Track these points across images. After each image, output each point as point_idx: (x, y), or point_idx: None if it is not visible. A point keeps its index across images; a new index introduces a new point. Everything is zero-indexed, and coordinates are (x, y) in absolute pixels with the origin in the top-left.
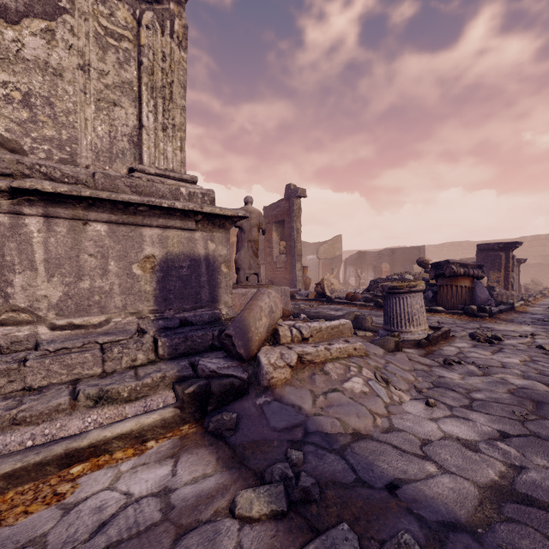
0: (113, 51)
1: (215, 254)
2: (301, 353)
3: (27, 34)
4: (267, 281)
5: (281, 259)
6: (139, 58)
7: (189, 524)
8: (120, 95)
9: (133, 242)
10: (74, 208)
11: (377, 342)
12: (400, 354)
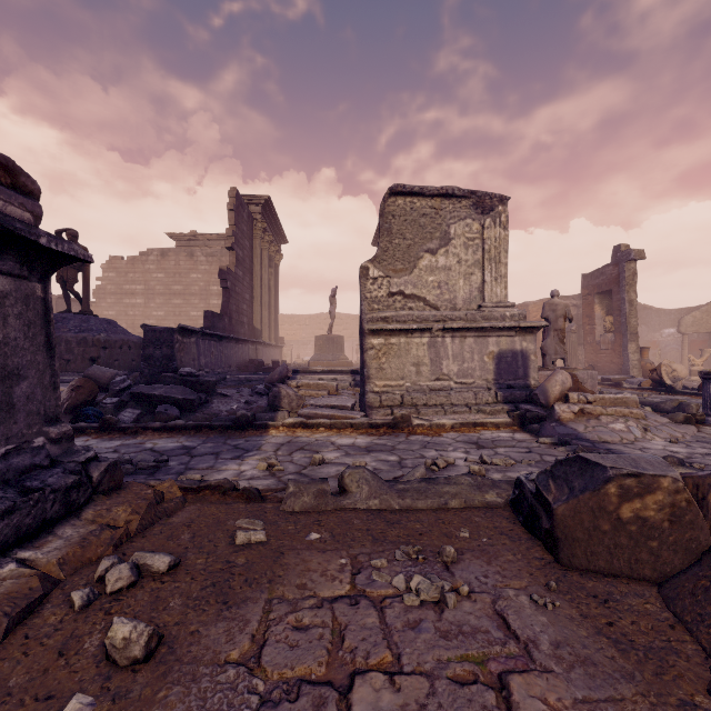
0: (471, 248)
1: (527, 349)
2: (582, 408)
3: (439, 257)
4: (586, 366)
5: (607, 339)
6: (483, 246)
7: (522, 441)
8: (474, 269)
9: (484, 345)
10: (461, 332)
11: (667, 416)
12: (686, 425)
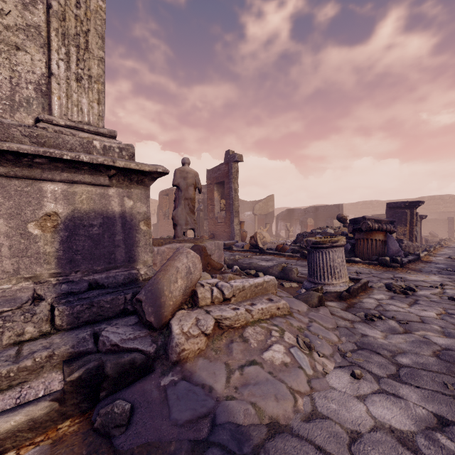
0: None
1: (133, 211)
2: (219, 318)
3: None
4: (209, 234)
5: (222, 215)
6: (48, 1)
7: None
8: (24, 39)
9: (29, 198)
10: None
11: (301, 297)
12: (323, 310)
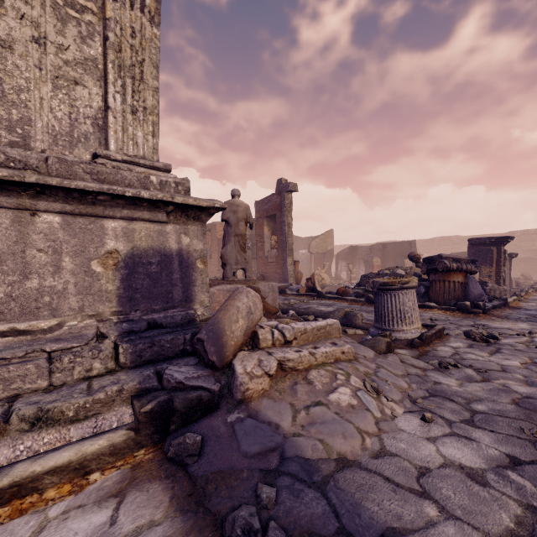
0: (74, 24)
1: (190, 249)
2: (282, 360)
3: None
4: (258, 276)
5: (273, 253)
6: (104, 33)
7: None
8: (82, 73)
9: (92, 235)
10: (18, 196)
11: (368, 343)
12: (392, 357)
